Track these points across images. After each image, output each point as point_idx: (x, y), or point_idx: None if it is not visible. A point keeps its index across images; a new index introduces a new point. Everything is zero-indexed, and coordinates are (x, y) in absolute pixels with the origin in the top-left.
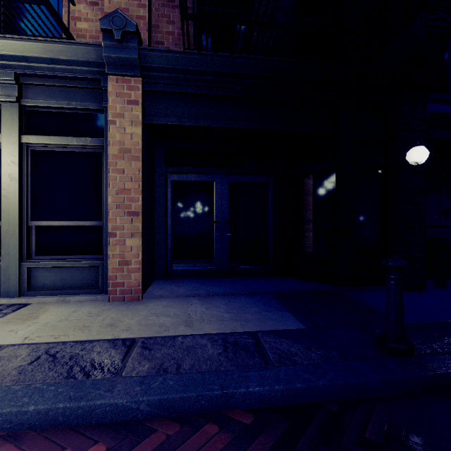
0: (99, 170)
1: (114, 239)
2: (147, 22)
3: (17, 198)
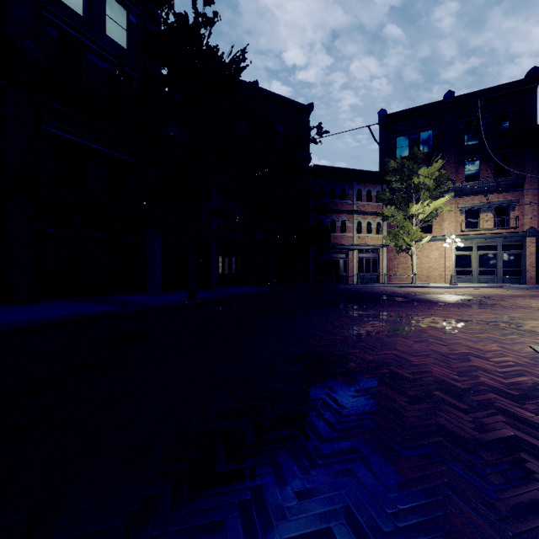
0: (520, 257)
1: (528, 272)
2: (536, 224)
3: (501, 264)
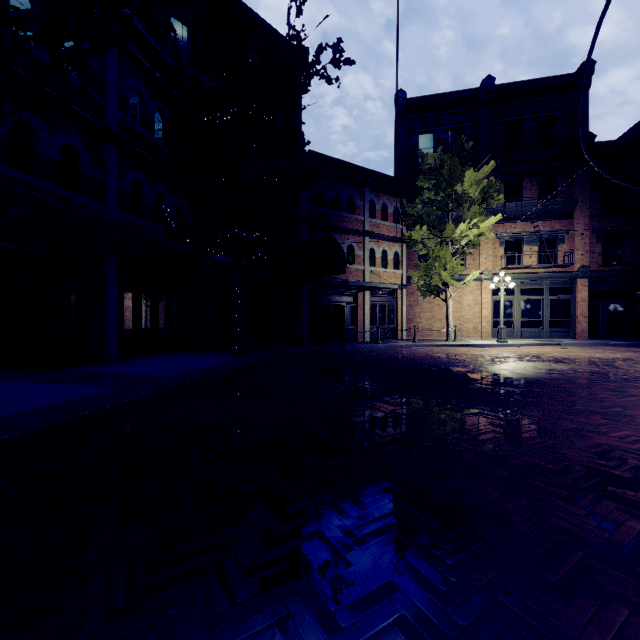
0: (569, 304)
1: (579, 324)
2: (588, 262)
3: (548, 313)
